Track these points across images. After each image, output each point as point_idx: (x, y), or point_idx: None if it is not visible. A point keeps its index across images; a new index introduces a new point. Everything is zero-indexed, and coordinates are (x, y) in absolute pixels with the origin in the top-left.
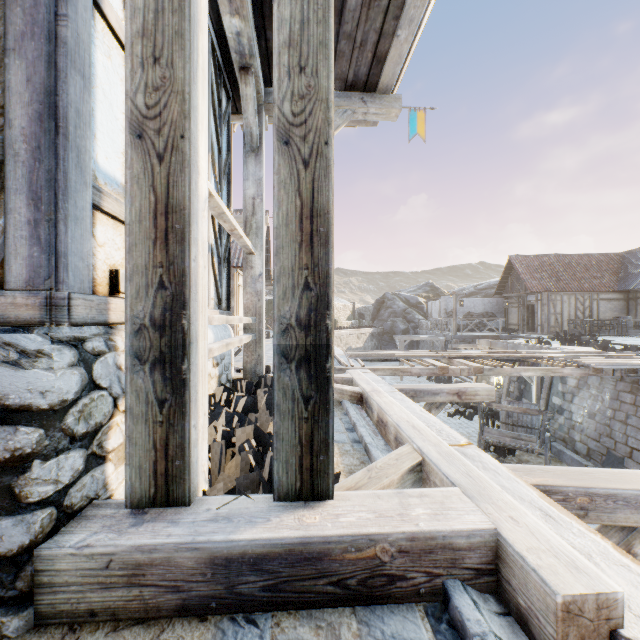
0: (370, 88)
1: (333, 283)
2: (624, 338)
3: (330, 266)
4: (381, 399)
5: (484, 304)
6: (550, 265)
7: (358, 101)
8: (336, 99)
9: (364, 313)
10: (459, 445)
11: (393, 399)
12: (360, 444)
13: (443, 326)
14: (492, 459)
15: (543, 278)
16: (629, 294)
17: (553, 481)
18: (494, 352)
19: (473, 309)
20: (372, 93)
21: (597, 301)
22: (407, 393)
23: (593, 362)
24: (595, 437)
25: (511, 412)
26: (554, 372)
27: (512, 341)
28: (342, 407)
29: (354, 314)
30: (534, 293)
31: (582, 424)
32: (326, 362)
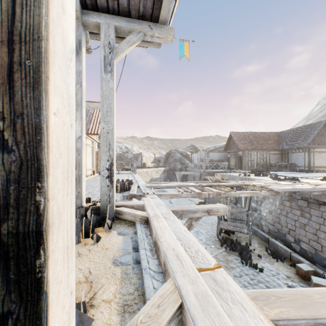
0: (154, 19)
1: (47, 142)
2: (281, 172)
3: (42, 117)
4: (158, 224)
5: (218, 155)
6: (248, 137)
7: (147, 27)
8: (132, 24)
9: (160, 160)
10: (211, 269)
11: (166, 224)
12: (139, 265)
13: (199, 166)
14: (237, 286)
15: (245, 143)
16: (282, 151)
17: (287, 312)
18: (225, 182)
19: (213, 158)
20: (156, 23)
21: (269, 154)
22: (178, 212)
23: (275, 188)
24: (272, 223)
25: (233, 212)
26: (256, 194)
27: (232, 174)
28: (135, 226)
29: (155, 160)
30: (241, 150)
31: (266, 217)
32: (36, 257)
